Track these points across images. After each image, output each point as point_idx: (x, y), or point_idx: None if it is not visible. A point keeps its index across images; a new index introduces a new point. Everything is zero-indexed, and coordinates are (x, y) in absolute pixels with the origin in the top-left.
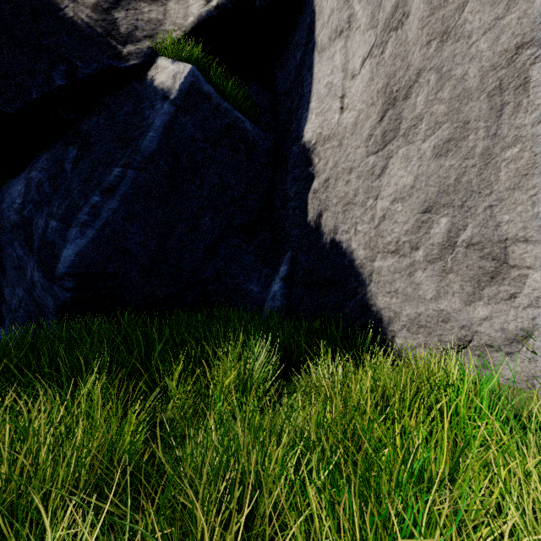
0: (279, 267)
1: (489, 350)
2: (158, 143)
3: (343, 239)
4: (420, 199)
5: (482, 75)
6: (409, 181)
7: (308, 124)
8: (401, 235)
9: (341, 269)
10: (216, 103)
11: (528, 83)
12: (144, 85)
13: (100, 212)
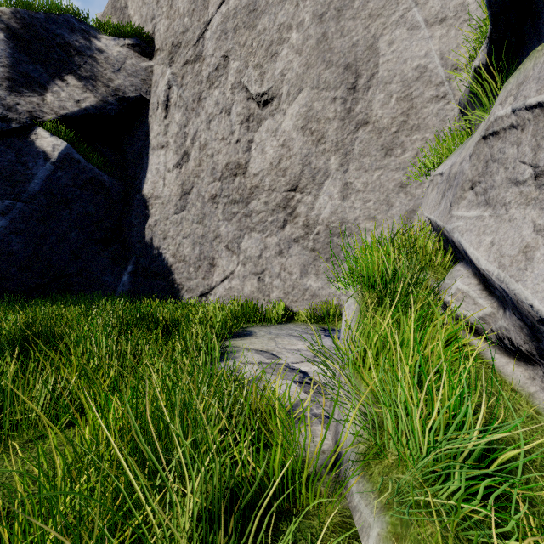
0: (127, 266)
1: (207, 294)
2: (41, 187)
3: (163, 252)
4: (192, 239)
5: (209, 199)
6: (189, 230)
7: (146, 185)
8: (186, 253)
9: (162, 267)
10: (84, 165)
11: (218, 208)
12: (25, 144)
13: None
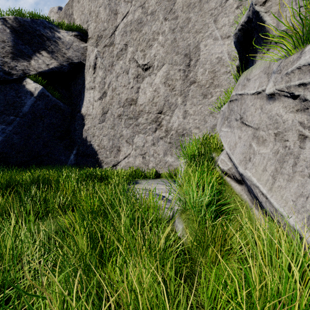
0: (73, 151)
1: (116, 165)
2: (29, 109)
3: (93, 144)
4: (108, 137)
5: (117, 116)
6: (106, 132)
7: (83, 108)
8: (105, 144)
9: (92, 151)
10: (51, 98)
11: (122, 121)
12: (20, 87)
13: (5, 131)
